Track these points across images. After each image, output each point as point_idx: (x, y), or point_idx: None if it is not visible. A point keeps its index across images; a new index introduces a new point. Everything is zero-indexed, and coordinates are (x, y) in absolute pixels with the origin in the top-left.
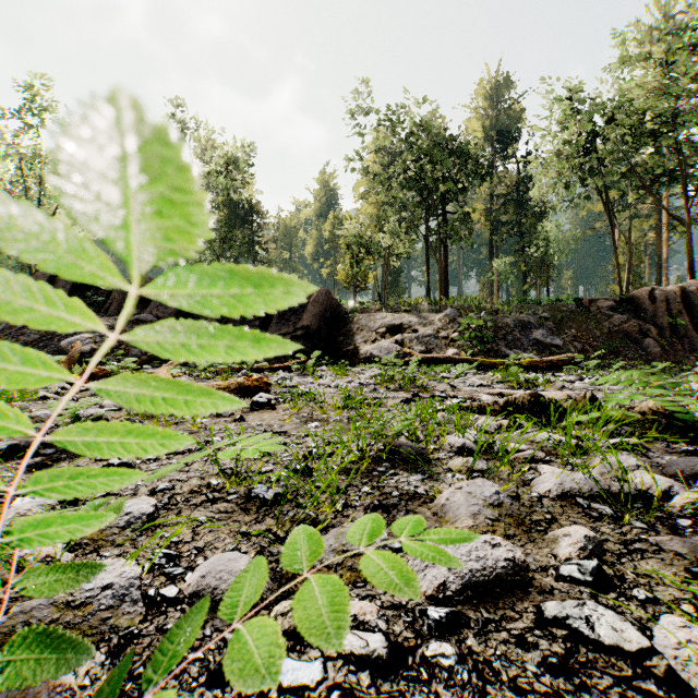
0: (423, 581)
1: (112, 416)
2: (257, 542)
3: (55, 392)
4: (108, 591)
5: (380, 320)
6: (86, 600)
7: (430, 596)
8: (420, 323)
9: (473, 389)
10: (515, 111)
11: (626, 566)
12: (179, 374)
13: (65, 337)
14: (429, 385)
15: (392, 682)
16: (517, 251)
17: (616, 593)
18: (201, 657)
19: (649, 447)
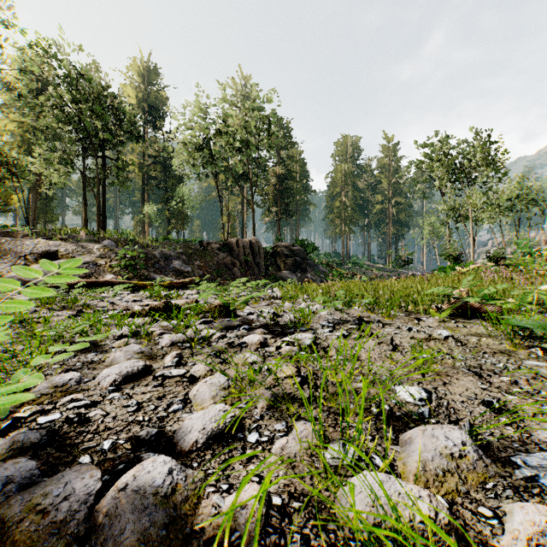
0: (104, 383)
1: None
2: None
3: None
4: None
5: (30, 245)
6: None
7: (108, 387)
8: (78, 251)
9: (129, 304)
10: (162, 96)
11: (190, 360)
12: None
13: None
14: (91, 304)
15: (95, 408)
16: (163, 201)
17: (183, 366)
18: None
19: (216, 321)
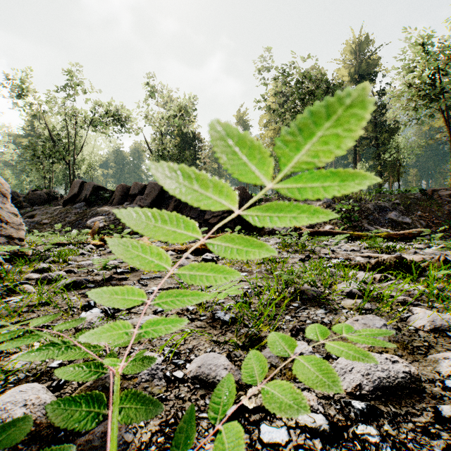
0: (343, 382)
1: (121, 265)
2: (225, 347)
3: (87, 250)
4: (145, 371)
5: None
6: (134, 375)
7: (349, 392)
8: None
9: (348, 253)
10: (373, 60)
11: None
12: (154, 241)
13: (89, 218)
14: (315, 250)
15: (336, 448)
16: (374, 157)
17: None
18: (207, 417)
19: None
